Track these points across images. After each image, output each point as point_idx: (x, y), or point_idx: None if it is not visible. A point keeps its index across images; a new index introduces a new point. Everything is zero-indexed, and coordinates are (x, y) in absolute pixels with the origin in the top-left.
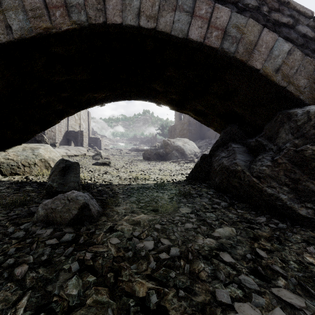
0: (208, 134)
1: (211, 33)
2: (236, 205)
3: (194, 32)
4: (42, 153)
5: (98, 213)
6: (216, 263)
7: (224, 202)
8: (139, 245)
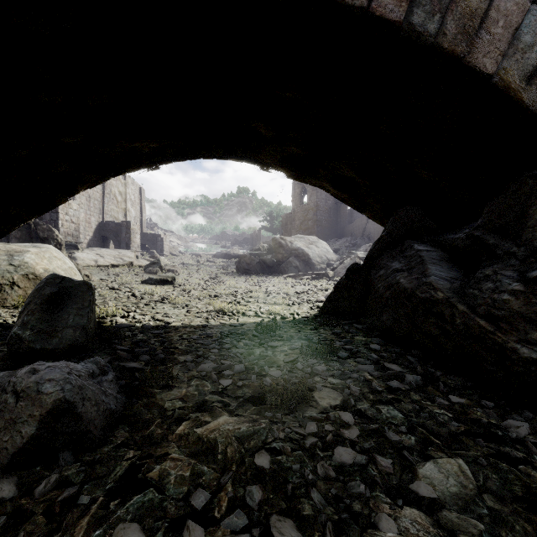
0: (350, 228)
1: None
2: (441, 382)
3: None
4: (30, 261)
5: (110, 418)
6: None
7: (410, 372)
8: None
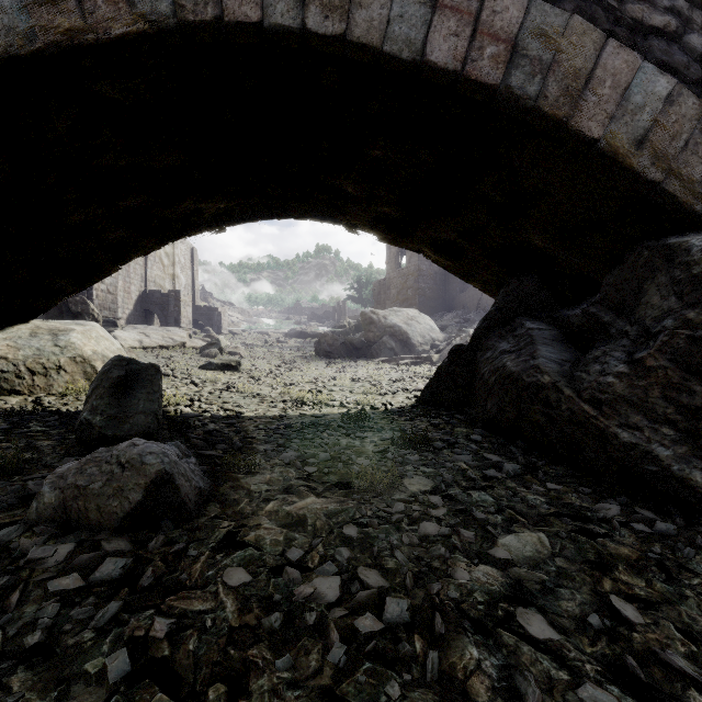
0: (462, 298)
1: (482, 49)
2: (542, 471)
3: (439, 47)
4: (77, 342)
5: (200, 496)
6: (511, 643)
7: (510, 462)
8: (301, 590)
